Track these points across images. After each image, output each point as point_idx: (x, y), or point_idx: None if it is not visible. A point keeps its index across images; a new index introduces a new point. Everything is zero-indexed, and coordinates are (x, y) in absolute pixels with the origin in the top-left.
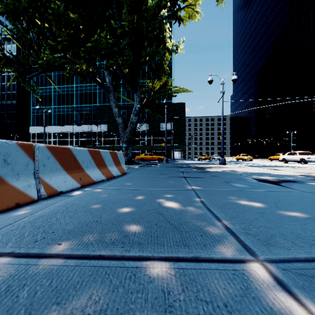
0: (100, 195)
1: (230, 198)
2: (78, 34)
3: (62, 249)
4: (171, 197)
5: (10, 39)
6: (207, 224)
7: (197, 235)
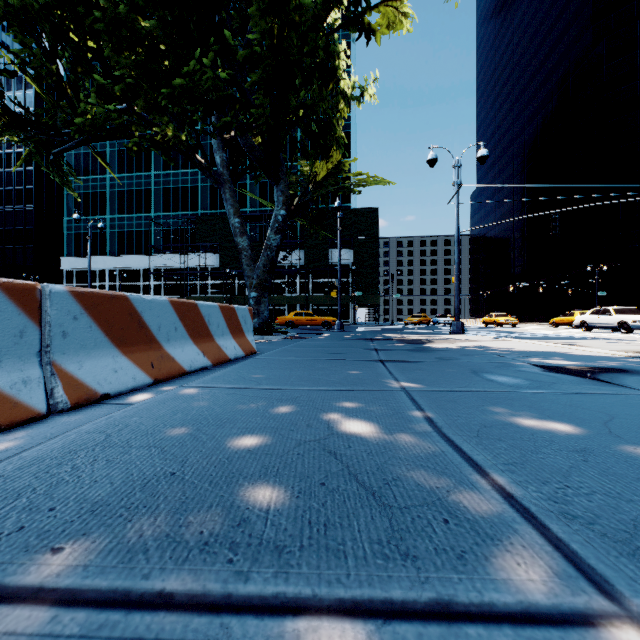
0: (192, 402)
1: (494, 410)
2: (158, 62)
3: (59, 568)
4: (356, 409)
5: (15, 72)
6: (453, 483)
7: (434, 518)
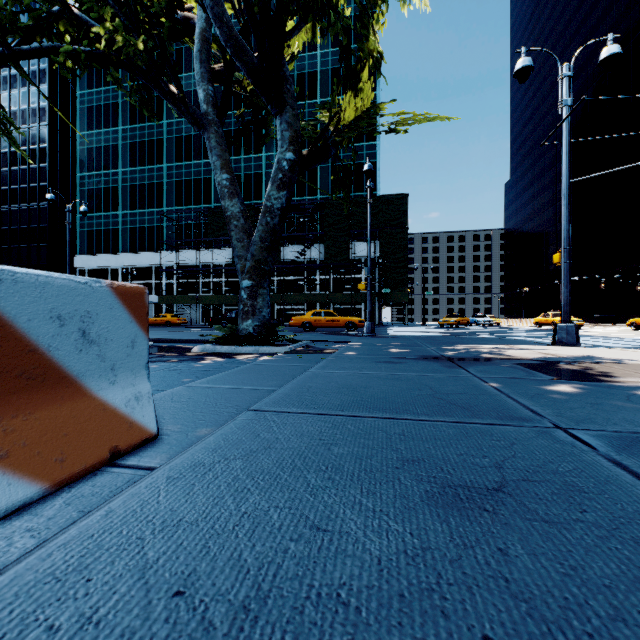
0: None
1: None
2: None
3: None
4: None
5: None
6: None
7: None
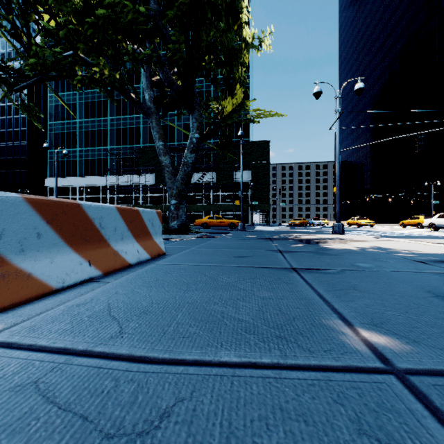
0: None
1: None
2: (92, 9)
3: None
4: None
5: None
6: None
7: None
